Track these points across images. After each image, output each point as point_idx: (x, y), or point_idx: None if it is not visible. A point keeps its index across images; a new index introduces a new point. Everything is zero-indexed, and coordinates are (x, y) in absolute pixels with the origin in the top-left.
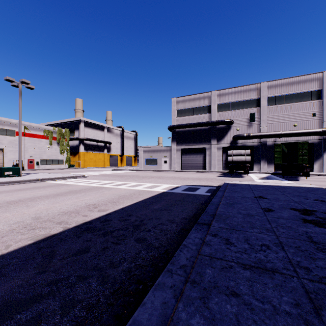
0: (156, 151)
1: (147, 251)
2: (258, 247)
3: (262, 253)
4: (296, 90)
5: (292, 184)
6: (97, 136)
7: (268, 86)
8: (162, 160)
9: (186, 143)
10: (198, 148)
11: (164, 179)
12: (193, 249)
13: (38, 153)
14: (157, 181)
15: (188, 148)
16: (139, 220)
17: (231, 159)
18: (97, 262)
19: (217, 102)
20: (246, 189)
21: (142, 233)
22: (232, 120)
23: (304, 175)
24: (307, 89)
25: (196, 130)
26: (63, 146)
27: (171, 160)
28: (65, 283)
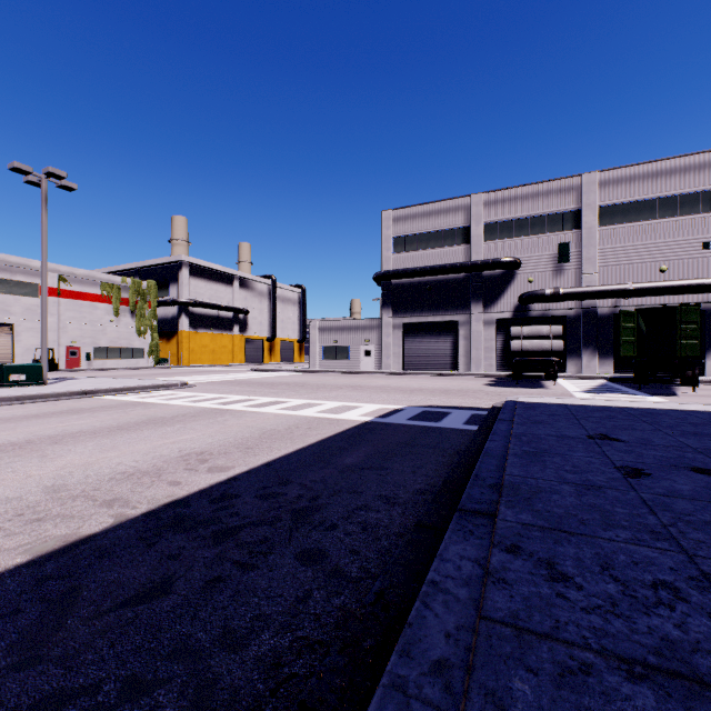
0: (346, 328)
1: (328, 592)
2: (647, 592)
3: (667, 617)
4: (664, 191)
5: (668, 405)
6: (218, 296)
7: (599, 181)
8: (361, 350)
9: (415, 311)
10: (442, 323)
11: (366, 392)
12: (462, 598)
13: (89, 333)
14: (349, 395)
15: (419, 322)
16: (307, 497)
17: (518, 347)
18: (188, 627)
19: (483, 218)
20: (563, 416)
21: (315, 533)
22: (517, 260)
23: (686, 383)
24: (691, 187)
25: (437, 281)
26: (143, 318)
27: (381, 348)
28: (85, 707)
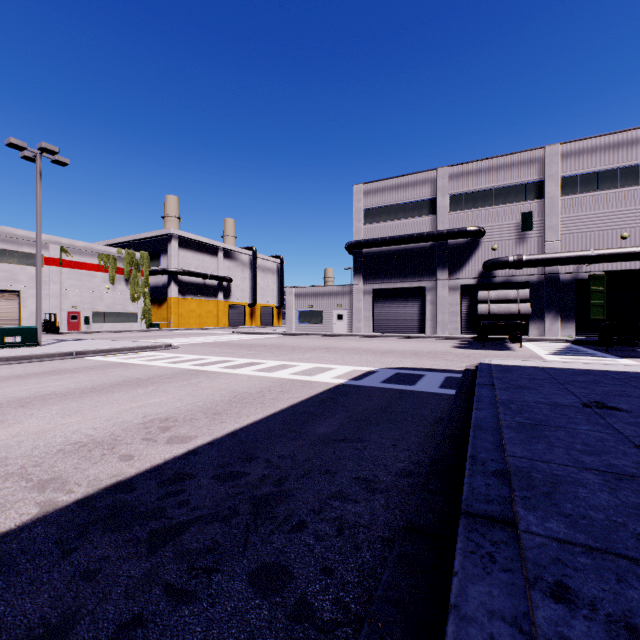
0: (320, 294)
1: None
2: None
3: None
4: (625, 161)
5: None
6: (204, 266)
7: (561, 153)
8: (334, 314)
9: (384, 278)
10: (410, 289)
11: (339, 353)
12: None
13: (88, 299)
14: (323, 357)
15: (388, 288)
16: (272, 479)
17: (486, 310)
18: None
19: (449, 190)
20: (544, 380)
21: (277, 536)
22: (481, 229)
23: None
24: None
25: (405, 250)
26: (137, 286)
27: (353, 313)
28: None
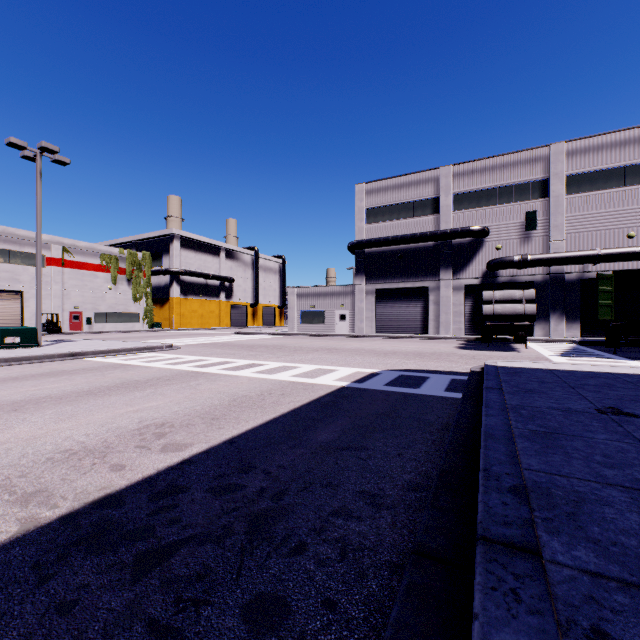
0: (322, 294)
1: None
2: None
3: None
4: (632, 159)
5: None
6: (206, 266)
7: (567, 151)
8: (336, 314)
9: (386, 278)
10: (412, 289)
11: (342, 354)
12: None
13: (90, 299)
14: (325, 358)
15: (391, 288)
16: (271, 493)
17: (491, 311)
18: None
19: (452, 189)
20: (554, 383)
21: (274, 561)
22: (485, 228)
23: None
24: None
25: (408, 250)
26: (139, 286)
27: (355, 313)
28: None
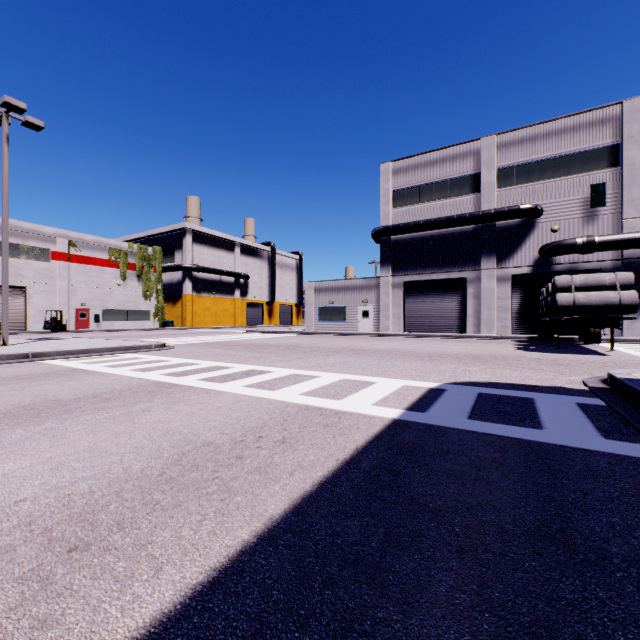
0: (343, 288)
1: None
2: None
3: None
4: None
5: None
6: (220, 262)
7: None
8: (358, 310)
9: (416, 268)
10: (447, 281)
11: (372, 357)
12: None
13: (98, 296)
14: (351, 362)
15: (421, 280)
16: None
17: (569, 300)
18: None
19: (496, 163)
20: None
21: None
22: (538, 207)
23: None
24: None
25: (442, 235)
26: (149, 283)
27: (380, 309)
28: None
